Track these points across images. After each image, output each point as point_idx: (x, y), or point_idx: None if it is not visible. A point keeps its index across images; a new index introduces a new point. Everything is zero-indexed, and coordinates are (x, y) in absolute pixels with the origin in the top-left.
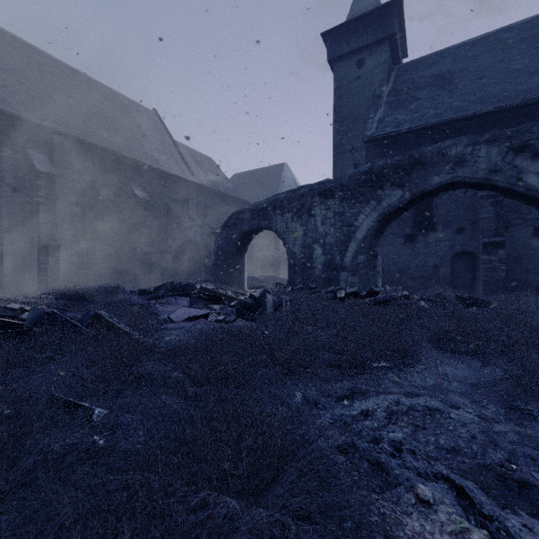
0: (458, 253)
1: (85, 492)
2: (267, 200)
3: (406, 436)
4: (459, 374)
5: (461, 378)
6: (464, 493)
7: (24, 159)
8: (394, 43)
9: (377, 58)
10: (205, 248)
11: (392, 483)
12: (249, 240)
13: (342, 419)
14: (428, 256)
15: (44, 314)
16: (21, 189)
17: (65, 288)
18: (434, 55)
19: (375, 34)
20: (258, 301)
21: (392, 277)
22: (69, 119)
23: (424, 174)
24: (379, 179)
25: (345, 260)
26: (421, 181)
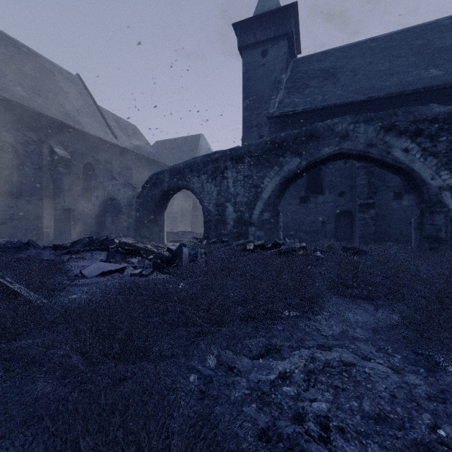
0: (340, 212)
1: None
2: (185, 162)
3: (330, 406)
4: (360, 319)
5: (362, 323)
6: None
7: None
8: (291, 40)
9: (278, 50)
10: (127, 206)
11: None
12: (169, 198)
13: (259, 388)
14: (318, 214)
15: None
16: None
17: None
18: (321, 53)
19: (276, 30)
20: (175, 254)
21: (290, 231)
22: None
23: (317, 145)
24: (281, 148)
25: (253, 217)
26: (315, 151)
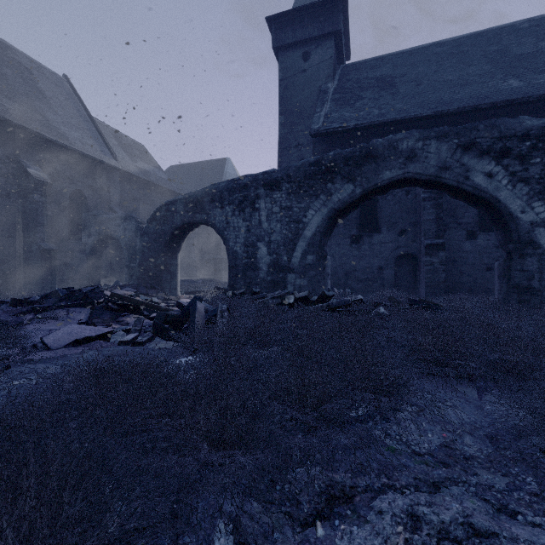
0: (401, 255)
1: None
2: (204, 189)
3: None
4: (465, 418)
5: (471, 426)
6: None
7: None
8: (339, 40)
9: (323, 53)
10: (128, 246)
11: None
12: (183, 237)
13: None
14: (373, 258)
15: None
16: None
17: None
18: (376, 59)
19: (321, 28)
20: (187, 312)
21: (339, 279)
22: None
23: (376, 168)
24: (329, 171)
25: (293, 261)
26: (373, 175)
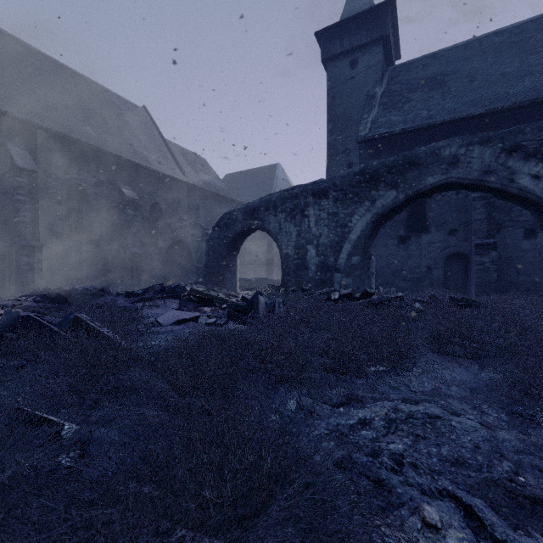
0: (451, 255)
1: (24, 542)
2: (260, 200)
3: (407, 448)
4: (457, 378)
5: (460, 382)
6: (472, 512)
7: (3, 155)
8: (387, 44)
9: (371, 59)
10: (196, 249)
11: (395, 504)
12: (242, 241)
13: (338, 430)
14: (421, 257)
15: (18, 318)
16: (0, 186)
17: (46, 290)
18: (426, 57)
19: (368, 35)
20: (251, 304)
21: (386, 279)
22: (53, 114)
23: (418, 175)
24: (373, 180)
25: (339, 261)
26: (415, 182)
